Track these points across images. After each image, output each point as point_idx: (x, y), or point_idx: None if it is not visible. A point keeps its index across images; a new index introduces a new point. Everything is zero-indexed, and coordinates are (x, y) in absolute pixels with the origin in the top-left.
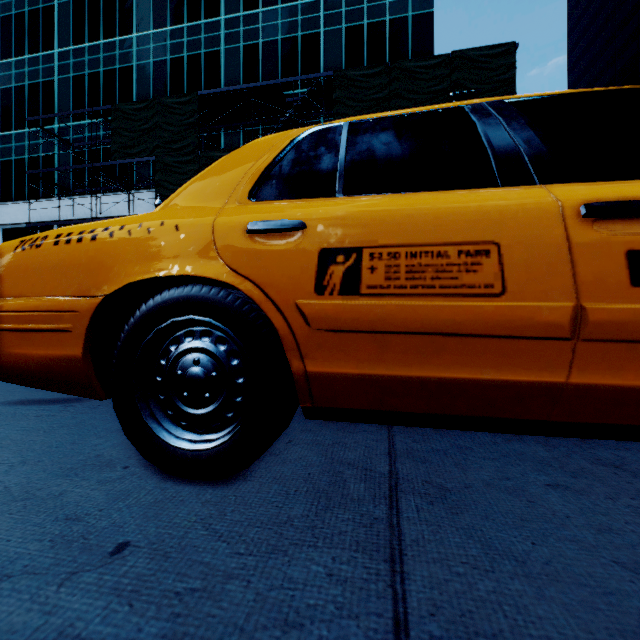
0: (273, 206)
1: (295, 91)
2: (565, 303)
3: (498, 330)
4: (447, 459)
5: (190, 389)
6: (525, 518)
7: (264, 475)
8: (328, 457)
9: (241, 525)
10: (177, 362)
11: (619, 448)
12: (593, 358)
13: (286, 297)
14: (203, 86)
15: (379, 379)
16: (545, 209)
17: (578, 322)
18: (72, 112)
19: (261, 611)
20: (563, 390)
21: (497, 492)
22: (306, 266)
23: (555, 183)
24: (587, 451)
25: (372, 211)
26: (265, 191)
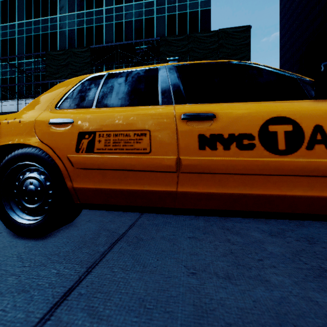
0: (63, 112)
1: (141, 47)
2: (173, 156)
3: (148, 168)
4: (155, 227)
5: (28, 196)
6: (164, 250)
7: (63, 235)
8: (101, 227)
9: (35, 255)
10: (23, 183)
11: (238, 222)
12: (186, 180)
13: (63, 153)
14: (94, 43)
15: (104, 190)
16: (169, 116)
17: (178, 165)
18: (24, 55)
19: (15, 287)
20: (176, 194)
21: (163, 240)
22: (72, 139)
23: (180, 104)
24: (222, 223)
25: (101, 115)
26: (64, 104)
